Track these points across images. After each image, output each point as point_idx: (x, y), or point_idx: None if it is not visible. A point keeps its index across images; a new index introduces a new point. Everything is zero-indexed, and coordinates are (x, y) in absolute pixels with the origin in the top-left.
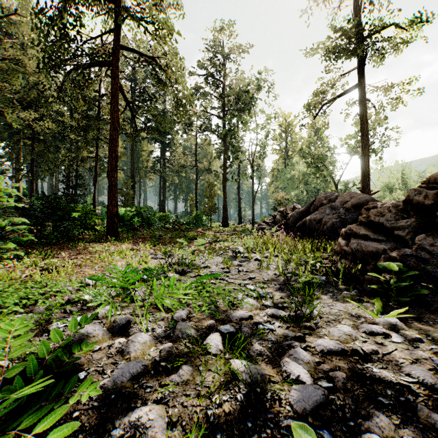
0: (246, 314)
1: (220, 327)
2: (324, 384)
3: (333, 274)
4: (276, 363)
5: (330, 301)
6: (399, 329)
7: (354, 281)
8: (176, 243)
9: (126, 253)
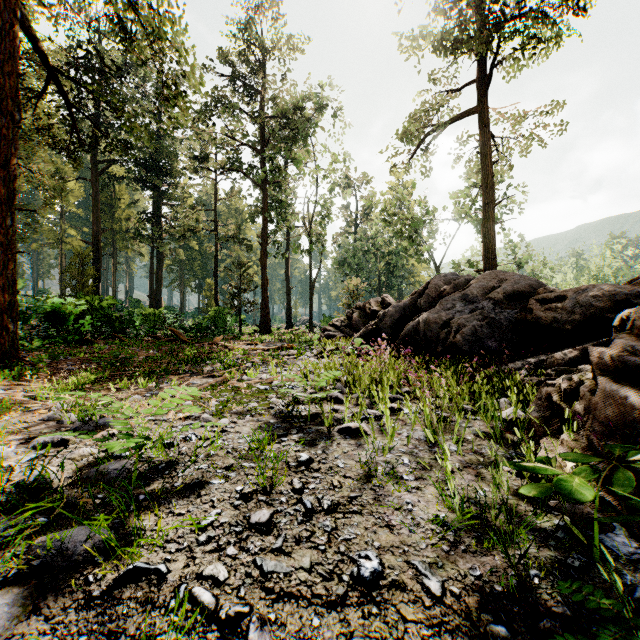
0: None
1: None
2: None
3: None
4: None
5: None
6: None
7: None
8: (149, 375)
9: None
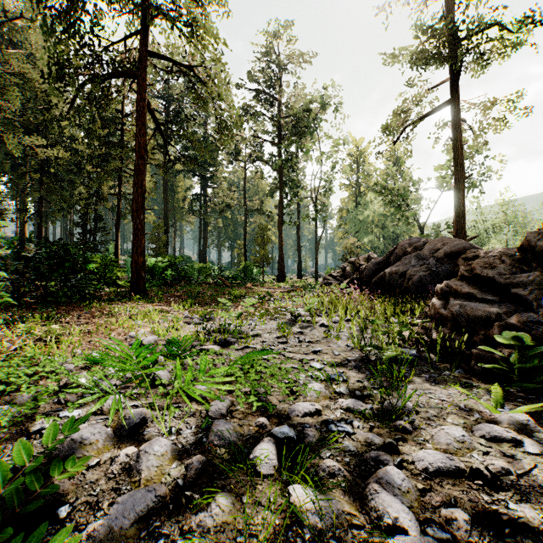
0: (311, 407)
1: (275, 429)
2: (437, 534)
3: (427, 347)
4: (359, 491)
5: (427, 386)
6: (532, 431)
7: (458, 358)
8: (218, 302)
9: (152, 317)
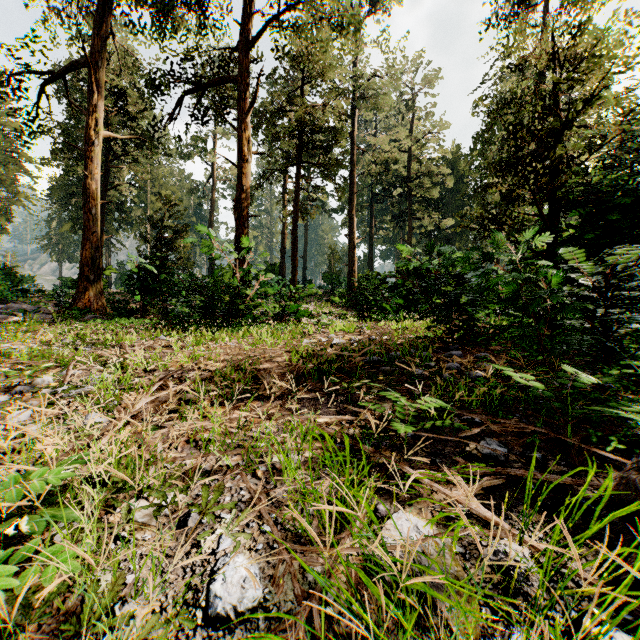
0: None
1: None
2: None
3: None
4: None
5: None
6: None
7: None
8: None
9: None
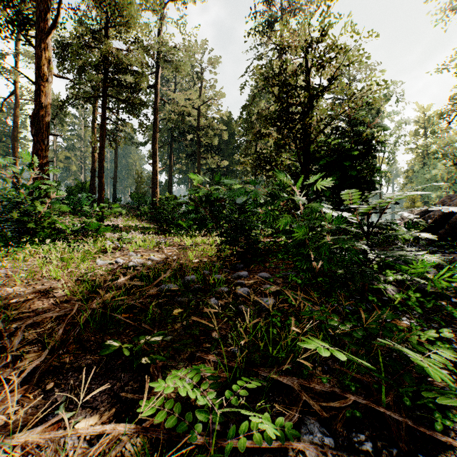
0: None
1: None
2: None
3: None
4: None
5: None
6: None
7: None
8: None
9: None
